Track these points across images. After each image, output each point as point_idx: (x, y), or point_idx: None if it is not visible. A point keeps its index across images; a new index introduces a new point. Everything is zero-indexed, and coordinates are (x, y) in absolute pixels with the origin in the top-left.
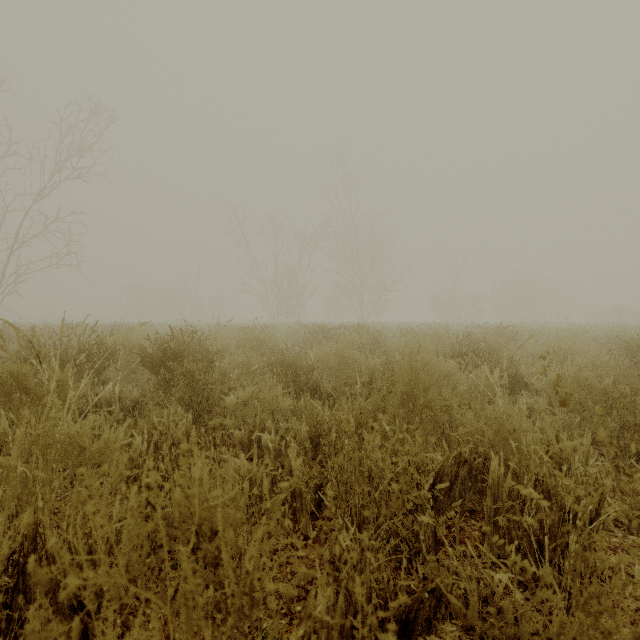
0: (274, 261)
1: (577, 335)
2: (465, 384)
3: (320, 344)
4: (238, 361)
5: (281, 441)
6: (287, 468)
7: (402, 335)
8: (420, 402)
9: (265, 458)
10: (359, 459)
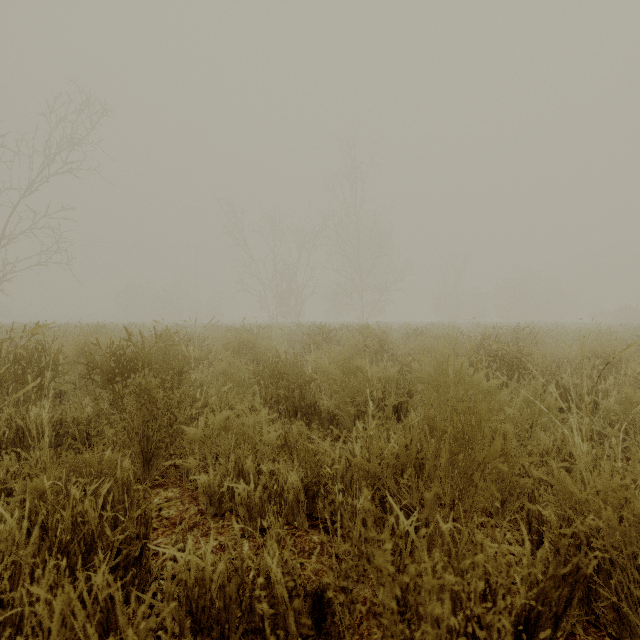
0: (273, 260)
1: (603, 337)
2: (513, 406)
3: (319, 347)
4: (219, 370)
5: (263, 492)
6: (262, 571)
7: (408, 336)
8: (491, 462)
9: (227, 551)
10: (407, 639)
